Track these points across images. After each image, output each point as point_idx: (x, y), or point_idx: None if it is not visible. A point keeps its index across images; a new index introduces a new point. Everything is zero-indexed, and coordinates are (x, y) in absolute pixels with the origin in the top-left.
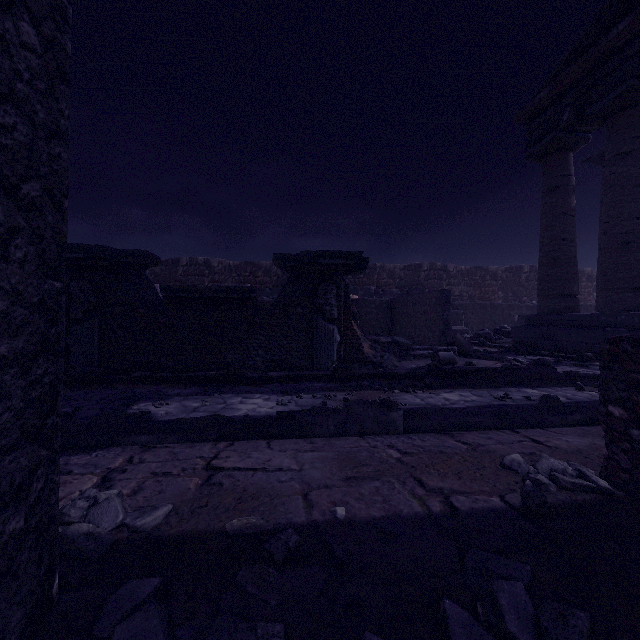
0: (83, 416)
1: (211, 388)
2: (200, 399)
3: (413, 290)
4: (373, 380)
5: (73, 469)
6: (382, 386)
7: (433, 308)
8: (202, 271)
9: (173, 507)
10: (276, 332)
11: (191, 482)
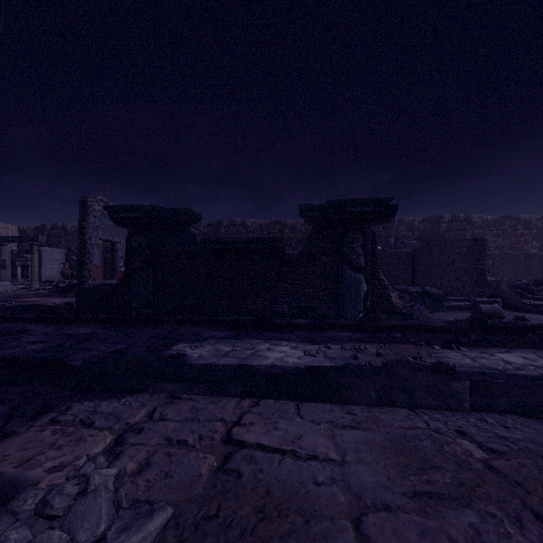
0: (131, 354)
1: (242, 332)
2: (231, 343)
3: (434, 241)
4: (405, 332)
5: (96, 420)
6: (418, 340)
7: (464, 257)
8: (239, 230)
9: (175, 510)
10: (302, 281)
11: (204, 463)
